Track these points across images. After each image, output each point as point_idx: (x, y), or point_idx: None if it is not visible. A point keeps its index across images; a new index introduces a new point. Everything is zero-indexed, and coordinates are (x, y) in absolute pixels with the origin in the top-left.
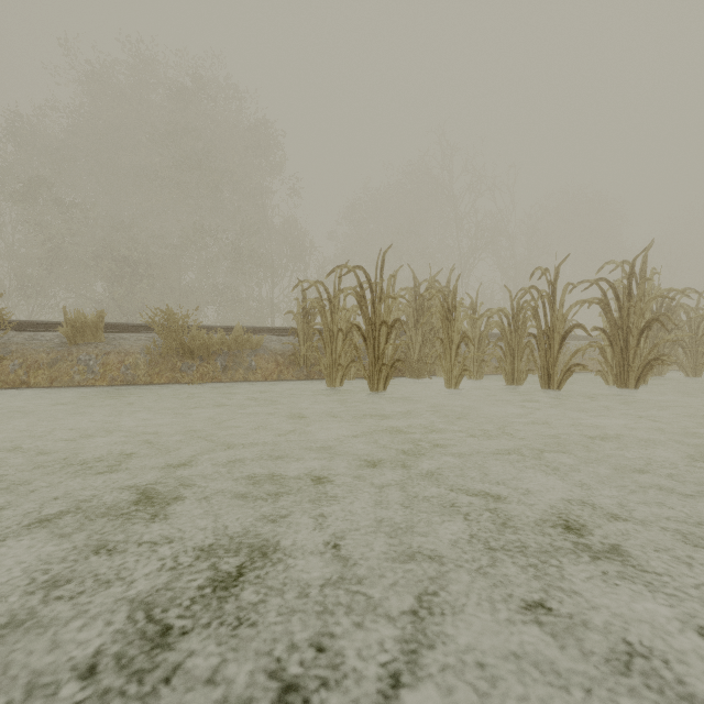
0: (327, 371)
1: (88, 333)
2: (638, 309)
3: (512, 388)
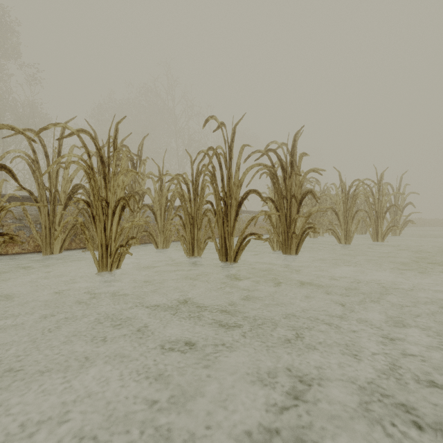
0: None
1: None
2: (298, 181)
3: (191, 260)
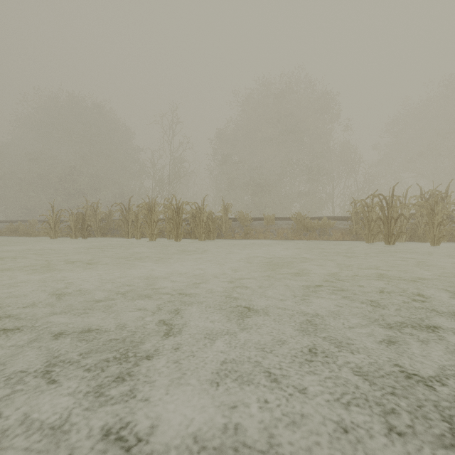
0: (366, 236)
1: (270, 222)
2: None
3: None
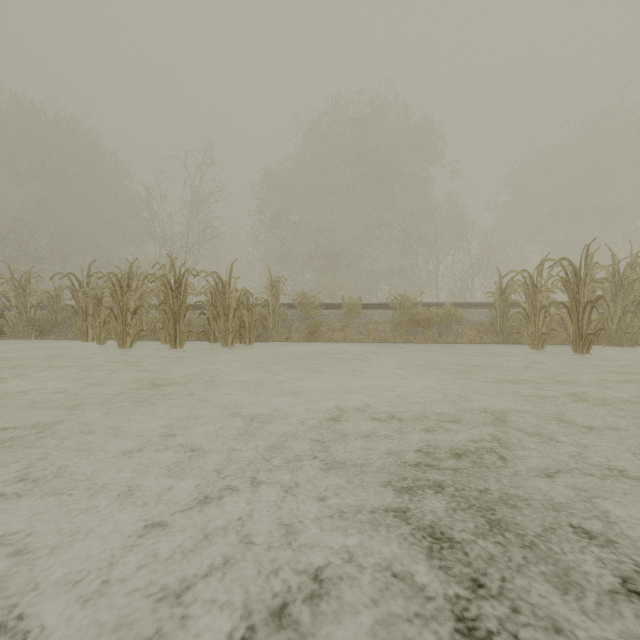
0: (530, 337)
1: (354, 311)
2: None
3: None
